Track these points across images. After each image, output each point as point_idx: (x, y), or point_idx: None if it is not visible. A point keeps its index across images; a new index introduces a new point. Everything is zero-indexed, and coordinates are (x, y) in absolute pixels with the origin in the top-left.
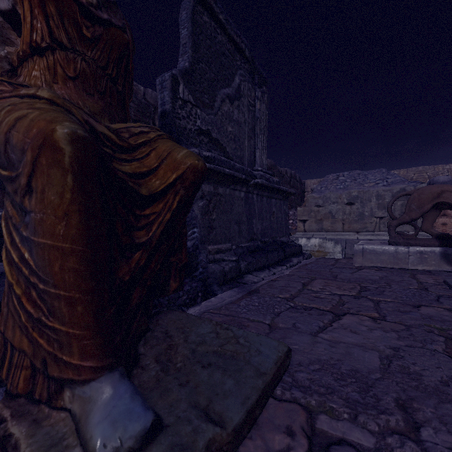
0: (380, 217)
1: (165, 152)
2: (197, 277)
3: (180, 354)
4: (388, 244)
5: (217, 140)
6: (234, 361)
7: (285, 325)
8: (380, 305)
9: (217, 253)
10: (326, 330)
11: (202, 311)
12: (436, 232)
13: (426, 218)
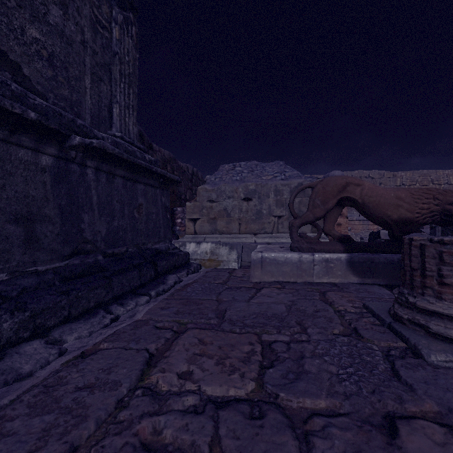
0: (278, 216)
1: None
2: None
3: None
4: (290, 250)
5: None
6: None
7: None
8: None
9: None
10: None
11: None
12: (338, 233)
13: (329, 217)
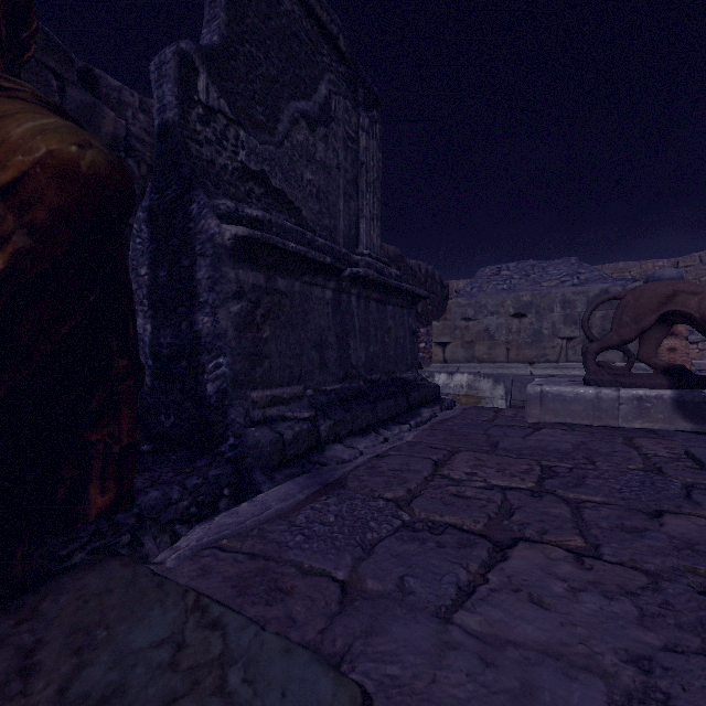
0: (567, 338)
1: None
2: (225, 454)
3: None
4: (583, 384)
5: (282, 193)
6: None
7: (380, 586)
8: (583, 513)
9: (273, 404)
10: (474, 597)
11: (203, 543)
12: (663, 362)
13: (647, 339)
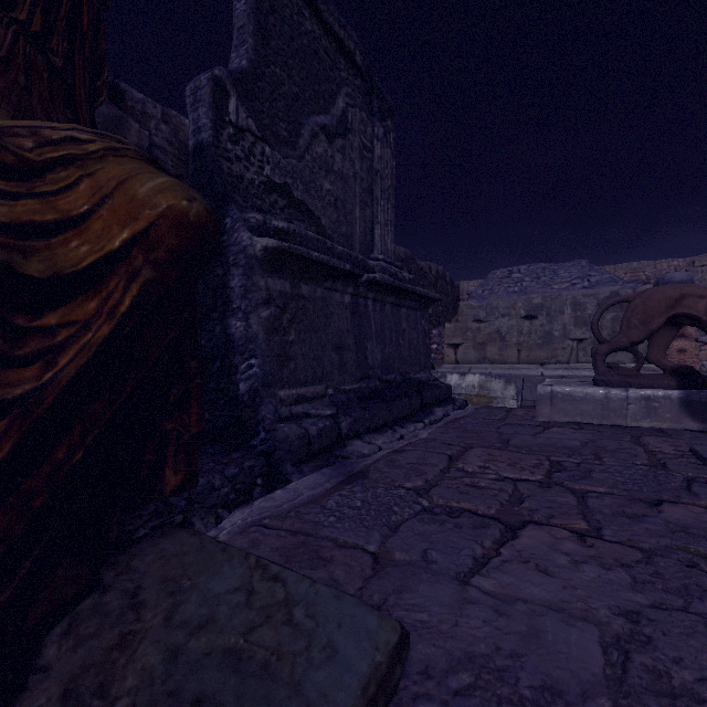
0: (578, 340)
1: (112, 181)
2: (256, 448)
3: (136, 668)
4: (592, 385)
5: (303, 203)
6: (265, 686)
7: (407, 557)
8: (588, 502)
9: (298, 402)
10: (488, 566)
11: (248, 522)
12: (672, 363)
13: (656, 341)
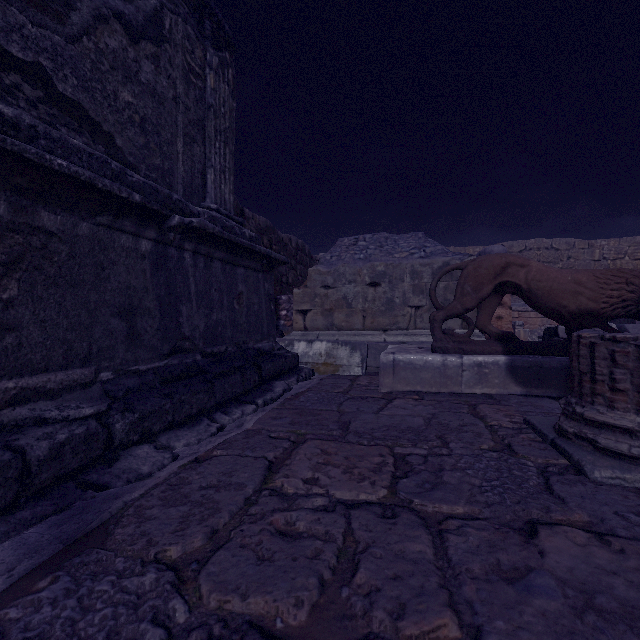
0: (416, 307)
1: None
2: None
3: None
4: (430, 351)
5: (78, 105)
6: None
7: None
8: (449, 547)
9: (22, 401)
10: None
11: None
12: (496, 329)
13: (484, 308)
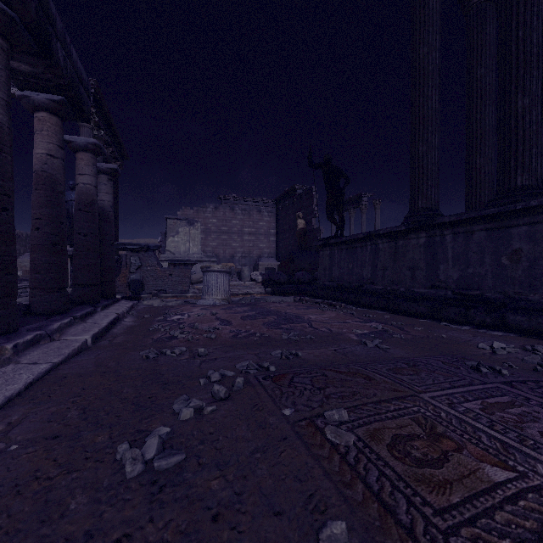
0: None
1: None
2: None
3: None
4: None
5: None
6: None
7: None
8: None
9: None
10: None
11: None
12: None
13: None
